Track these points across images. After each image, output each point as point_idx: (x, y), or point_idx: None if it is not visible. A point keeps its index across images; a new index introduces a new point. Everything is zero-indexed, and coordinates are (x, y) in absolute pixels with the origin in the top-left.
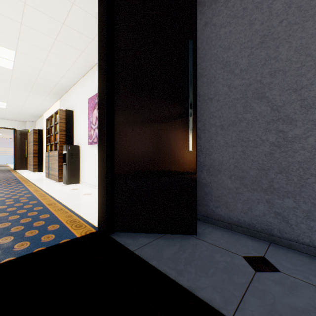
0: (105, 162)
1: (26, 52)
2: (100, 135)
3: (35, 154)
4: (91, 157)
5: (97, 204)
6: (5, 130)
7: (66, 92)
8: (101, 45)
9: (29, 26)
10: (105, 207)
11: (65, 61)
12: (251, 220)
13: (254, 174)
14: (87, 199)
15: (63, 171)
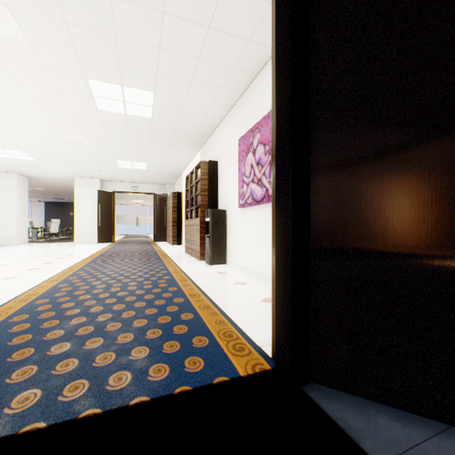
0: (290, 236)
1: (165, 89)
2: (279, 183)
3: (174, 223)
4: (243, 226)
5: (258, 304)
6: (146, 196)
7: (208, 137)
8: (282, 6)
9: (168, 49)
10: (290, 326)
11: (209, 91)
12: None
13: None
14: (241, 292)
15: (206, 246)
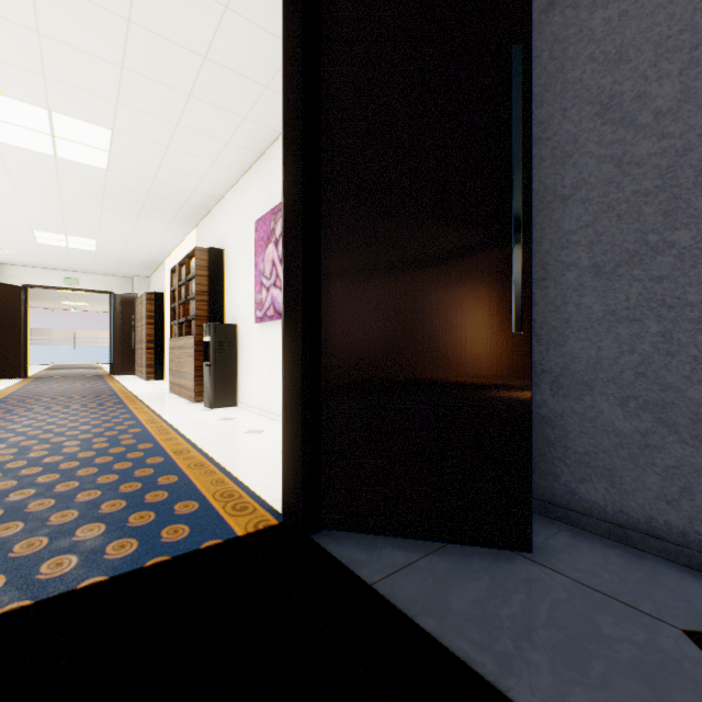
0: (301, 362)
1: (132, 129)
2: (288, 298)
3: (149, 344)
4: (261, 349)
5: (276, 455)
6: (94, 296)
7: (209, 210)
8: (292, 86)
9: (137, 71)
10: (301, 468)
11: (209, 144)
12: (690, 523)
13: (700, 397)
14: (255, 443)
15: (205, 380)
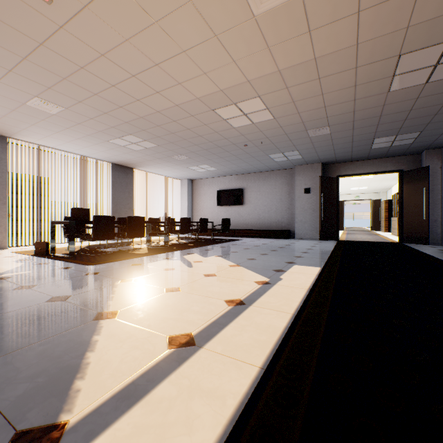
0: (400, 223)
1: None
2: (398, 215)
3: (385, 219)
4: None
5: None
6: None
7: None
8: (399, 190)
9: None
10: (400, 235)
11: None
12: None
13: None
14: None
15: None
